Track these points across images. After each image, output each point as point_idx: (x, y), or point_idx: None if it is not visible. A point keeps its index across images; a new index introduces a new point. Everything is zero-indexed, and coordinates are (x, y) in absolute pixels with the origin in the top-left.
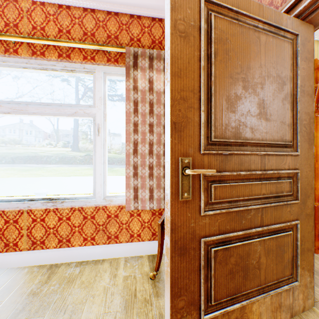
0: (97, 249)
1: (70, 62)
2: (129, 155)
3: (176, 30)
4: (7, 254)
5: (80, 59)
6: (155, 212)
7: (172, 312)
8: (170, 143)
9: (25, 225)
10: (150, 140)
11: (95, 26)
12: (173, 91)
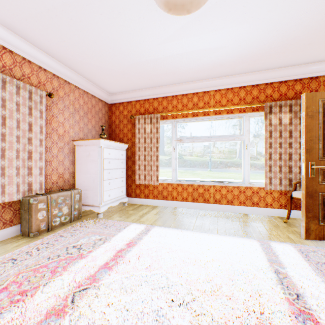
0: (246, 208)
1: (231, 114)
2: (266, 160)
3: (307, 115)
4: (204, 204)
5: (237, 112)
6: (281, 193)
7: (305, 217)
8: (304, 156)
9: (211, 192)
10: (279, 152)
11: (245, 94)
12: (306, 138)
